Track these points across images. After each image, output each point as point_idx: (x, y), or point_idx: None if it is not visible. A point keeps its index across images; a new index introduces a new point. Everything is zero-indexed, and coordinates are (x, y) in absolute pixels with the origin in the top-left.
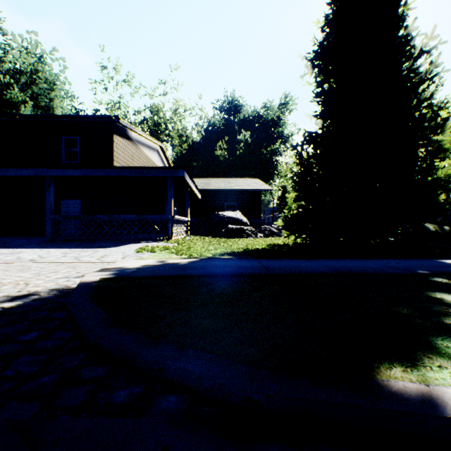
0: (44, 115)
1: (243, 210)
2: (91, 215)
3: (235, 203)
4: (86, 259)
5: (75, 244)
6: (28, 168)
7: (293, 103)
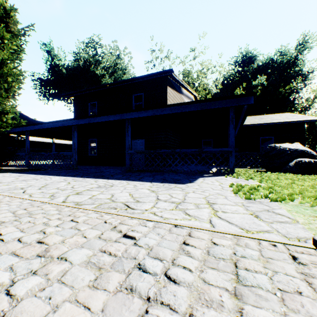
0: (122, 80)
1: (281, 143)
2: (157, 150)
3: (271, 136)
4: (197, 214)
5: (149, 176)
6: (115, 114)
7: (313, 40)
